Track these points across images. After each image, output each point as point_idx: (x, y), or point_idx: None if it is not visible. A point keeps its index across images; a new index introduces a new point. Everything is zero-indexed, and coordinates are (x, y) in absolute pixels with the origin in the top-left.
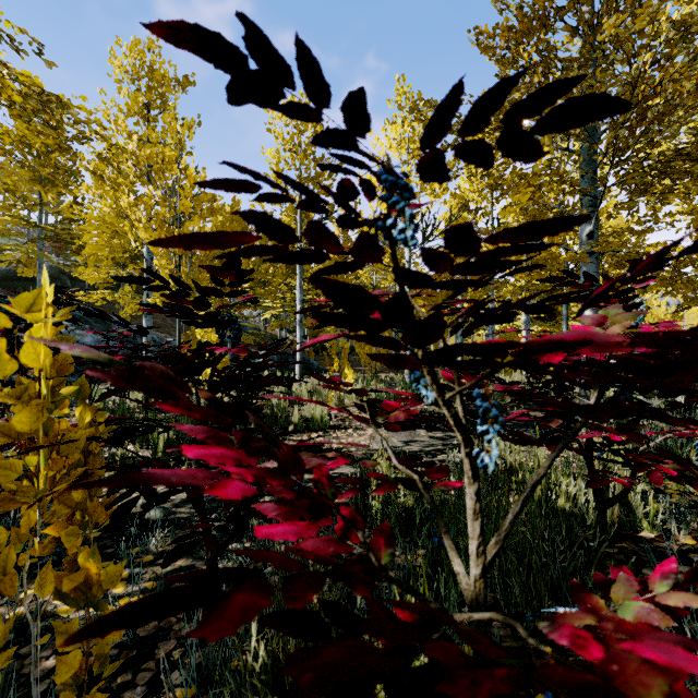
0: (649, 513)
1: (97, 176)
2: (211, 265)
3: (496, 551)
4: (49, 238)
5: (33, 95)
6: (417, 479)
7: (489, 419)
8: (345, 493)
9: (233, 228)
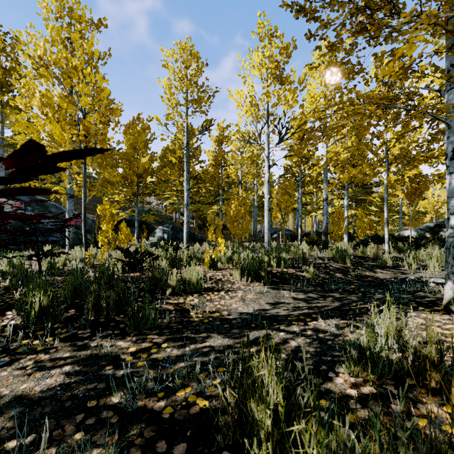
0: None
1: None
2: None
3: None
4: (8, 146)
5: None
6: None
7: None
8: None
9: (129, 126)
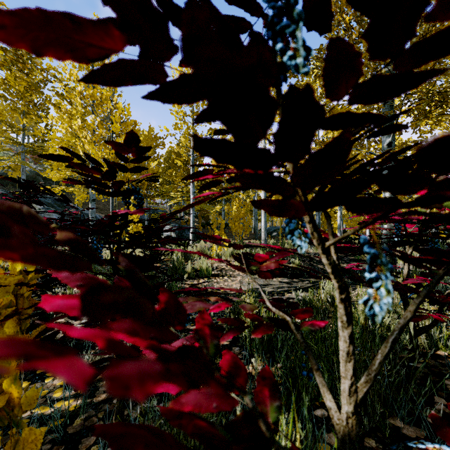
0: (443, 337)
1: (56, 107)
2: (114, 141)
3: (367, 389)
4: (29, 152)
5: (10, 49)
6: (289, 320)
7: (377, 266)
8: (226, 334)
9: (148, 143)
